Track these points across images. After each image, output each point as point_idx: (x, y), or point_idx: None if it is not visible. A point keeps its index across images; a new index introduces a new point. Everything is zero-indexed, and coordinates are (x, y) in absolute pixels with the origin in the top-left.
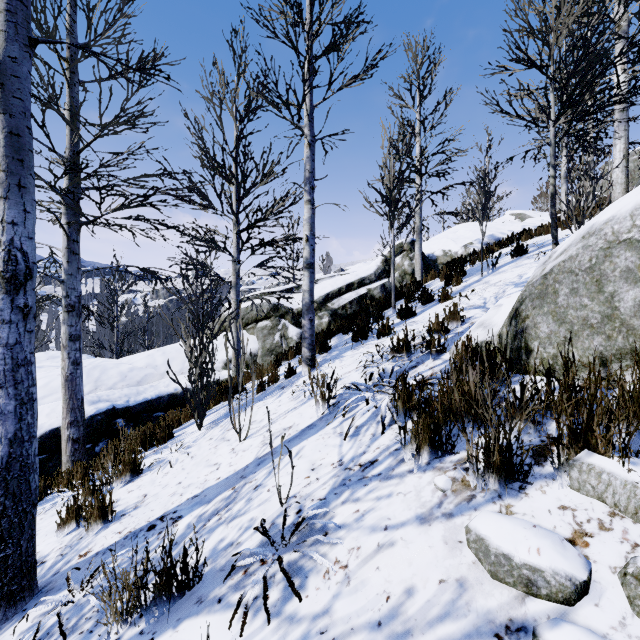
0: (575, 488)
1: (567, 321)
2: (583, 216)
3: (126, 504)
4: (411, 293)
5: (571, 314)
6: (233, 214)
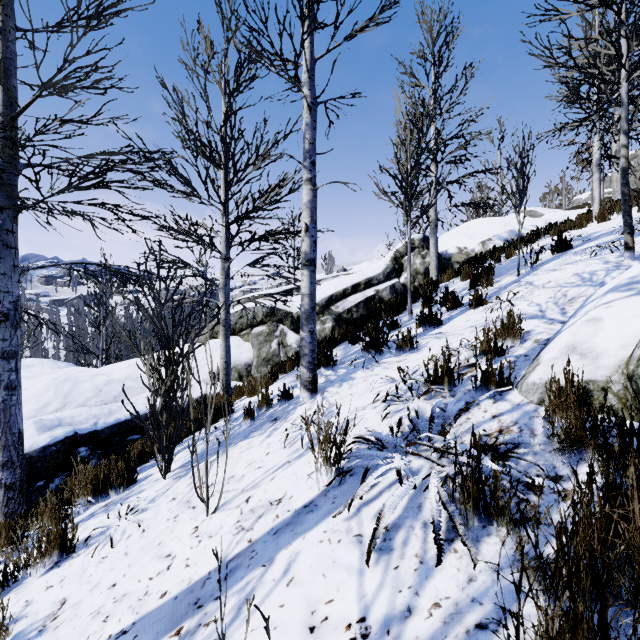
0: None
1: None
2: None
3: (33, 617)
4: (429, 296)
5: None
6: (220, 202)
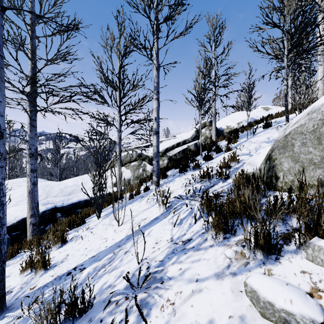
0: (310, 260)
1: (300, 161)
2: (302, 106)
3: (57, 259)
4: (210, 147)
5: (302, 157)
6: (117, 106)
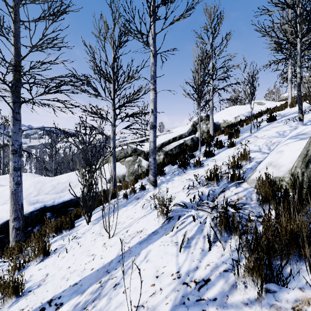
0: None
1: None
2: None
3: (34, 281)
4: (209, 142)
5: None
6: (111, 99)
